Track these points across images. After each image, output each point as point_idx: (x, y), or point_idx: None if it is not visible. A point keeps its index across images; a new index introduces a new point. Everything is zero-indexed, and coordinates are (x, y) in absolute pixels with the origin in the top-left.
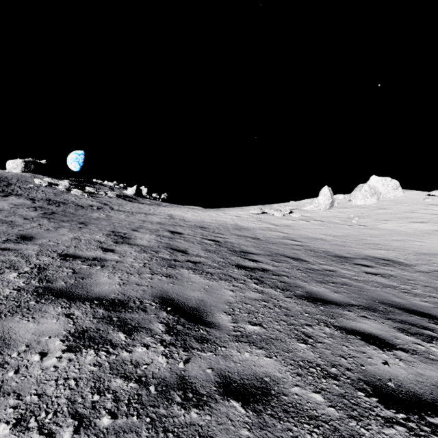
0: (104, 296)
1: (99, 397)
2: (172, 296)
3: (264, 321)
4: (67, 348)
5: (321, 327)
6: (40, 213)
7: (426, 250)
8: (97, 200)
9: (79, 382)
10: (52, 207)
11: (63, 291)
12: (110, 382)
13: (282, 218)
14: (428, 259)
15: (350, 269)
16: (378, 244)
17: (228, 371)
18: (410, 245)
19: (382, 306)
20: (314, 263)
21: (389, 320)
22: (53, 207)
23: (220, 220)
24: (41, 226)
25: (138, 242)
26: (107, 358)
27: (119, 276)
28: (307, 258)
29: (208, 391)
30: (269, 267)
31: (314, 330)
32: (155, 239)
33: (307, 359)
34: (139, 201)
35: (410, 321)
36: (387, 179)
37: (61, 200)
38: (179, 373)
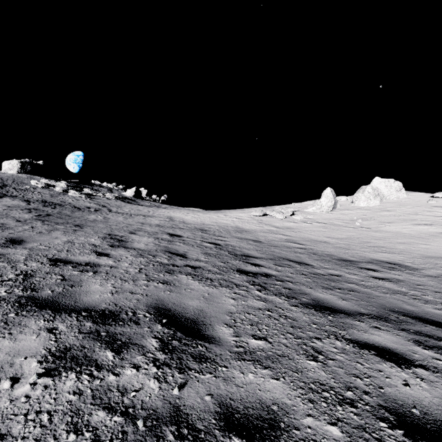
0: (93, 307)
1: (75, 438)
2: (168, 306)
3: (269, 334)
4: (44, 372)
5: (331, 340)
6: (34, 215)
7: (432, 253)
8: (95, 201)
9: (53, 416)
10: (47, 209)
11: (48, 301)
12: (91, 415)
13: (284, 220)
14: (435, 262)
15: (356, 274)
16: (383, 247)
17: (229, 398)
18: (415, 248)
19: (394, 315)
20: (318, 268)
21: (403, 331)
22: (48, 208)
23: (221, 222)
24: (33, 228)
25: (135, 246)
26: (89, 383)
27: (112, 283)
28: (311, 262)
29: (206, 425)
30: (272, 272)
31: (324, 345)
32: (153, 242)
33: (319, 381)
34: (138, 203)
35: (426, 332)
36: (390, 181)
37: (57, 202)
38: (173, 401)
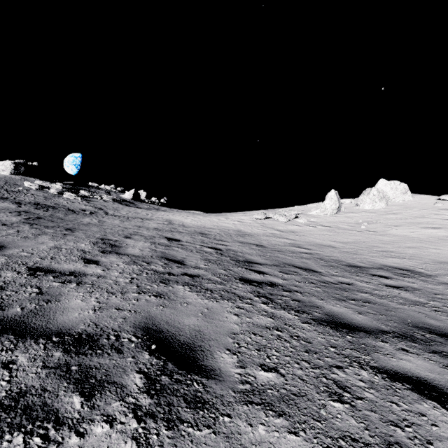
0: (68, 329)
1: None
2: (160, 326)
3: (280, 362)
4: None
5: (355, 370)
6: (23, 218)
7: (444, 258)
8: (91, 204)
9: None
10: (39, 212)
11: (14, 323)
12: None
13: (288, 223)
14: None
15: (368, 282)
16: (392, 252)
17: None
18: (426, 252)
19: (419, 333)
20: (327, 275)
21: (435, 354)
22: (40, 211)
23: (222, 225)
24: (19, 233)
25: (129, 251)
26: None
27: (96, 297)
28: (319, 268)
29: None
30: (278, 281)
31: (348, 376)
32: (149, 247)
33: (350, 434)
34: (136, 205)
35: None
36: (395, 183)
37: (51, 204)
38: None
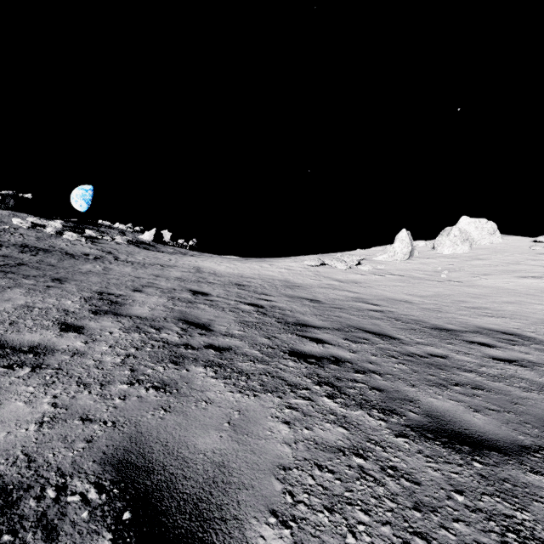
0: None
1: None
2: (151, 456)
3: None
4: None
5: None
6: None
7: None
8: (98, 247)
9: None
10: (24, 256)
11: None
12: None
13: (348, 272)
14: None
15: (468, 353)
16: (486, 308)
17: None
18: (530, 309)
19: None
20: (410, 343)
21: None
22: (25, 255)
23: (265, 274)
24: None
25: (134, 311)
26: None
27: (54, 395)
28: (396, 333)
29: None
30: (344, 354)
31: None
32: (164, 304)
33: None
34: (158, 249)
35: None
36: (481, 221)
37: (43, 247)
38: None
